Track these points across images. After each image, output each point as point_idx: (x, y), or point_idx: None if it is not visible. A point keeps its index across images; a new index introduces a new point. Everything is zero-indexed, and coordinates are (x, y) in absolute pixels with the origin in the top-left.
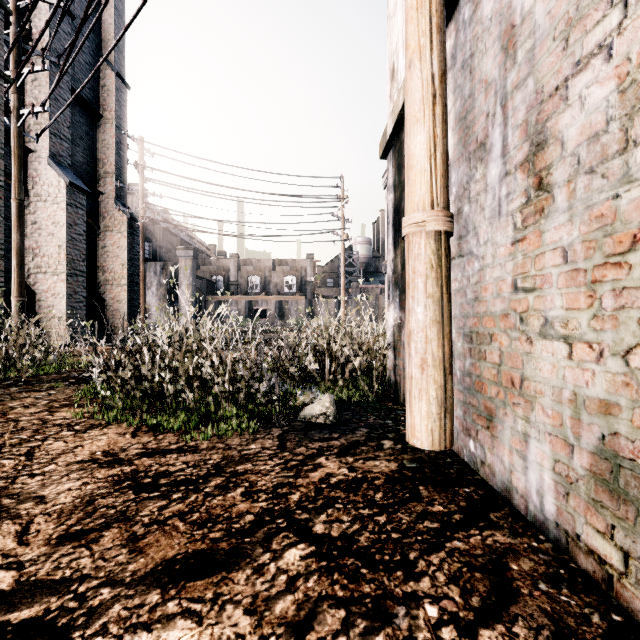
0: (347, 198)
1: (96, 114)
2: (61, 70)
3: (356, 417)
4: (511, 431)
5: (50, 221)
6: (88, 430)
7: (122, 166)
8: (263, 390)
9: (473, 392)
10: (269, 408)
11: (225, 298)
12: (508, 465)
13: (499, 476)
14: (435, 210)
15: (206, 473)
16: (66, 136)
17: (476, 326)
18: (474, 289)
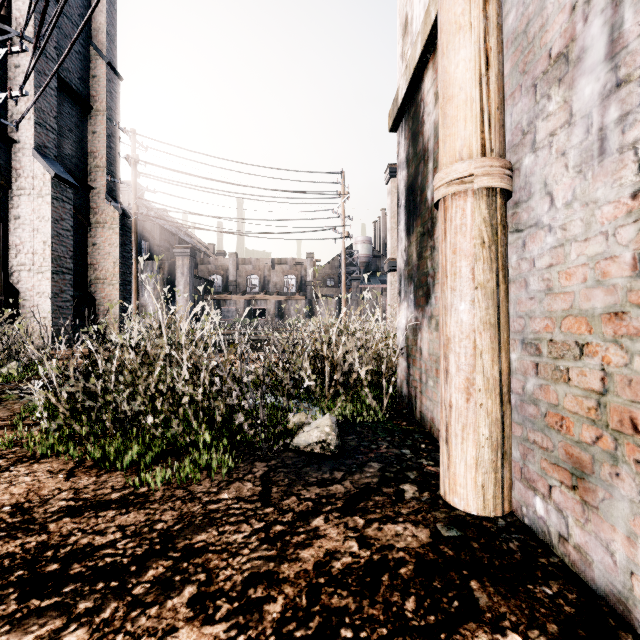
0: (348, 194)
1: (86, 105)
2: (34, 45)
3: (364, 444)
4: (632, 507)
5: (34, 216)
6: (12, 466)
7: (114, 160)
8: (244, 412)
9: (542, 428)
10: (252, 435)
11: (223, 298)
12: (624, 560)
13: (601, 571)
14: (488, 157)
15: (146, 551)
16: (52, 126)
17: (548, 331)
18: (544, 276)
